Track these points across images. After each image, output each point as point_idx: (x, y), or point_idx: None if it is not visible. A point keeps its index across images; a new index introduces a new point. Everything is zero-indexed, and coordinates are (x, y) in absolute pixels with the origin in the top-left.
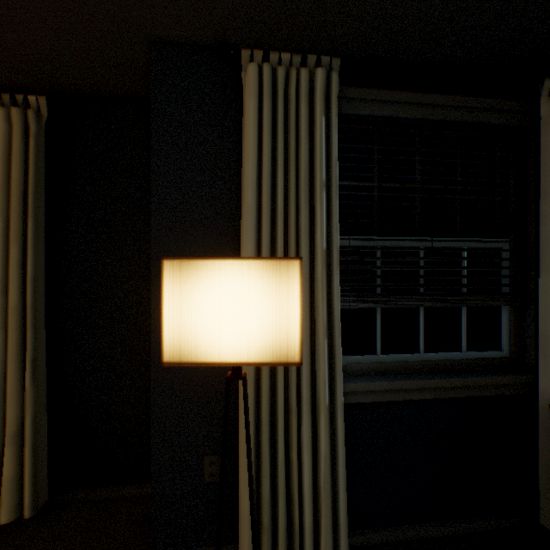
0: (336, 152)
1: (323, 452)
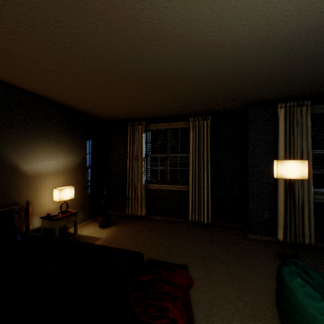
0: (309, 128)
1: (306, 210)
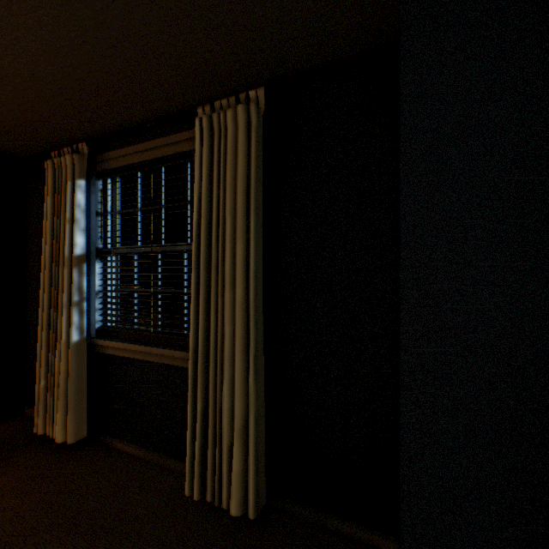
0: None
1: None
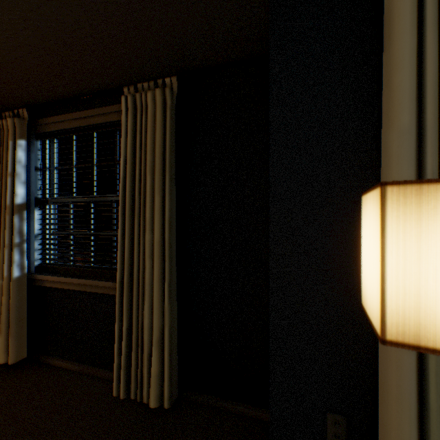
0: None
1: None
